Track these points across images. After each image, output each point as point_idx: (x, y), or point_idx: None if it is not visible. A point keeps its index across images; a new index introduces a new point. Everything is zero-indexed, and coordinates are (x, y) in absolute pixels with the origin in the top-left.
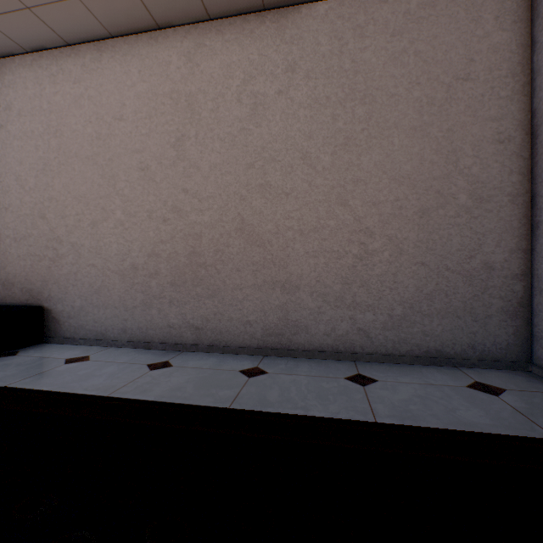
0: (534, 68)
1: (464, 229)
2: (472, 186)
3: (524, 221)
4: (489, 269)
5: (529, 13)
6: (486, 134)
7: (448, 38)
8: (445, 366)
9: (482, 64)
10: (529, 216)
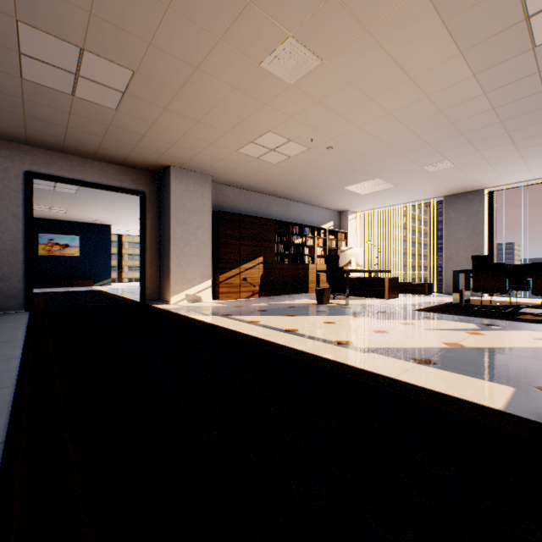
0: None
1: None
2: None
3: None
4: None
5: None
6: None
7: None
8: None
9: None
10: None
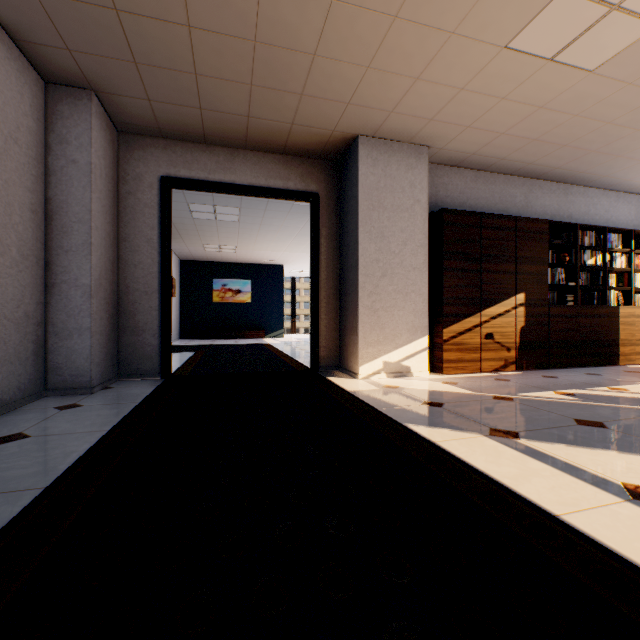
0: (50, 166)
1: (16, 280)
2: (20, 242)
3: (43, 281)
4: (28, 318)
5: (45, 121)
6: (27, 200)
7: (7, 92)
8: (7, 412)
9: (25, 137)
10: (45, 277)
